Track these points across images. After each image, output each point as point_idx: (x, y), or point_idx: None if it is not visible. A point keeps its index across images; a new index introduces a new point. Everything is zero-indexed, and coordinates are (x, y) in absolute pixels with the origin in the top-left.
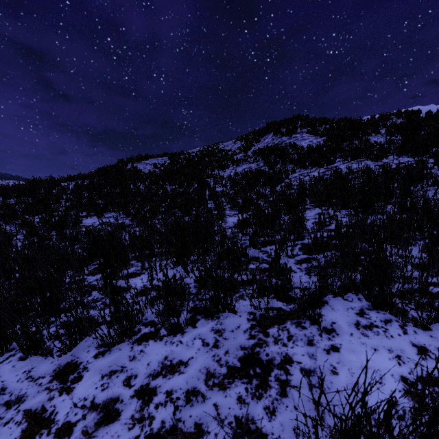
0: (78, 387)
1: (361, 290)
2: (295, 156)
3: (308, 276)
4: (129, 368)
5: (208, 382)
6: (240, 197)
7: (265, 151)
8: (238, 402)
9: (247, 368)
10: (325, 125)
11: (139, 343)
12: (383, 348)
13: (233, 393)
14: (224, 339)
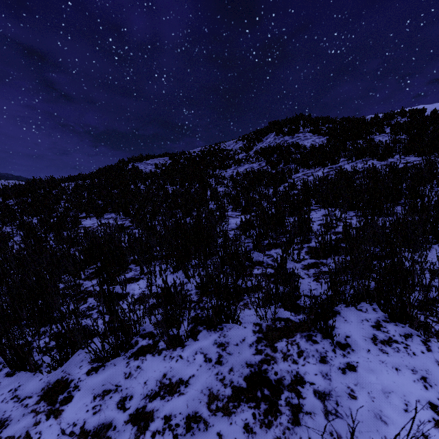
0: (67, 410)
1: (376, 299)
2: (297, 156)
3: (316, 282)
4: (124, 387)
5: (211, 405)
6: (242, 198)
7: (267, 151)
8: (245, 432)
9: (254, 389)
10: (328, 124)
11: (136, 357)
12: (405, 368)
13: (239, 420)
14: (228, 354)
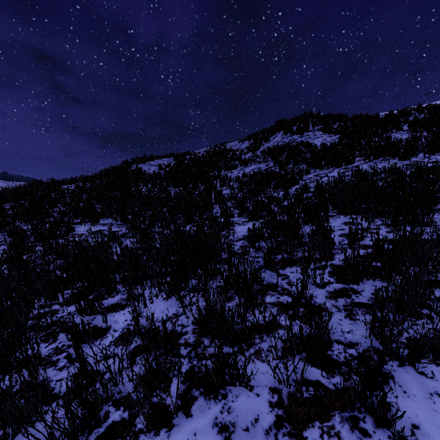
0: None
1: None
2: (307, 156)
3: (350, 320)
4: None
5: None
6: (249, 201)
7: (275, 151)
8: None
9: None
10: (339, 122)
11: None
12: None
13: None
14: None
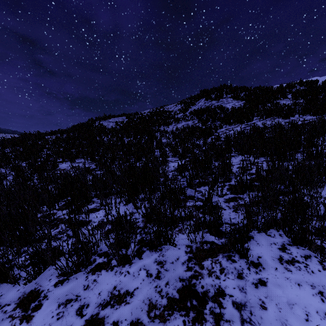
0: (37, 316)
1: (282, 227)
2: (222, 115)
3: (235, 213)
4: (83, 297)
5: (150, 313)
6: (180, 147)
7: (199, 112)
8: None
9: (185, 299)
10: (244, 92)
11: (93, 272)
12: (305, 284)
13: (172, 325)
14: (165, 271)
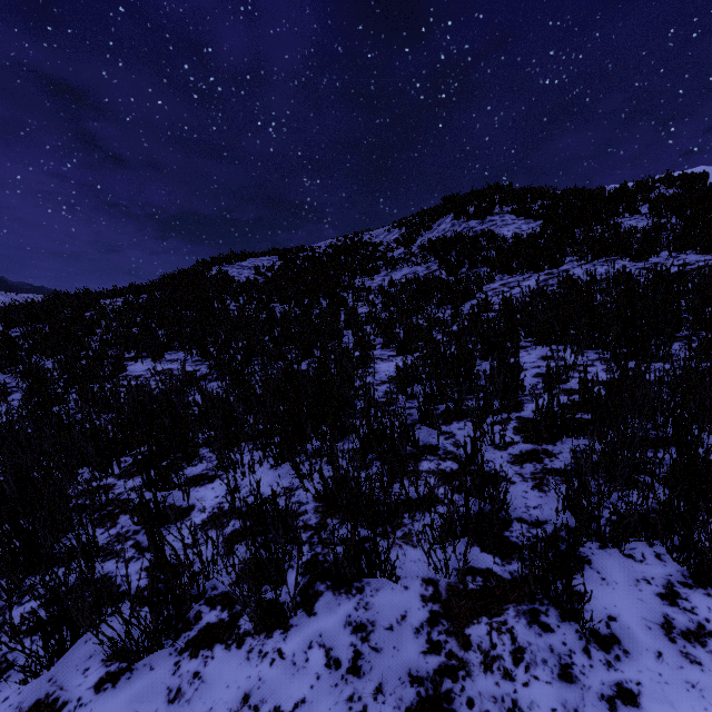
0: None
1: (660, 534)
2: (492, 253)
3: (539, 492)
4: None
5: None
6: (399, 325)
7: (440, 245)
8: None
9: None
10: (541, 200)
11: (194, 652)
12: None
13: None
14: (373, 651)
